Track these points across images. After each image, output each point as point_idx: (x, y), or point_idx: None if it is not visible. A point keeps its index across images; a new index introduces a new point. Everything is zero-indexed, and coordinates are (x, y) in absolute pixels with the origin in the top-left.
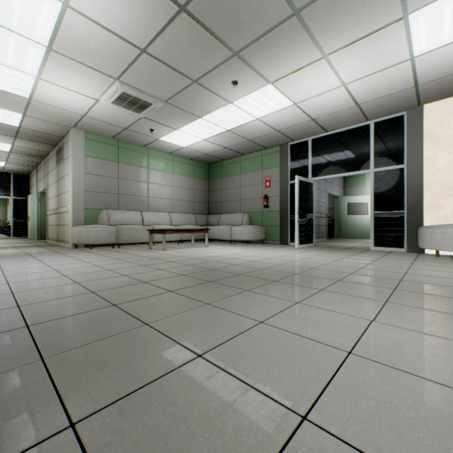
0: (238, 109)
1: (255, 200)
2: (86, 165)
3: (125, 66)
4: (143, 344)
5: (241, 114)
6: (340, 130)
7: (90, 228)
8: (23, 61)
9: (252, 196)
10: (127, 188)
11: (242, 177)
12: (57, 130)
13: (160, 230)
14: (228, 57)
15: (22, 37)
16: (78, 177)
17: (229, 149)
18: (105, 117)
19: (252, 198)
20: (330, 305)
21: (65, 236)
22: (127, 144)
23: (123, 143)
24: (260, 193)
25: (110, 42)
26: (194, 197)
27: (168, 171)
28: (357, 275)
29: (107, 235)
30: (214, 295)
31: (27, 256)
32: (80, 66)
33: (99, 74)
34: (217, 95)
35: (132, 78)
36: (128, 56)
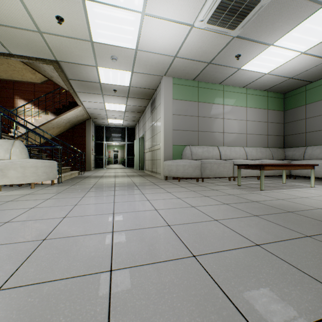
0: None
1: None
2: (173, 108)
3: None
4: None
5: None
6: None
7: (178, 162)
8: None
9: None
10: (204, 125)
11: None
12: (152, 83)
13: (257, 165)
14: None
15: None
16: (168, 118)
17: None
18: (193, 53)
19: None
20: None
21: (157, 169)
22: (204, 83)
23: (202, 83)
24: None
25: None
26: (267, 130)
27: (241, 105)
28: None
29: (192, 169)
30: None
31: (134, 188)
32: None
33: None
34: None
35: None
36: None
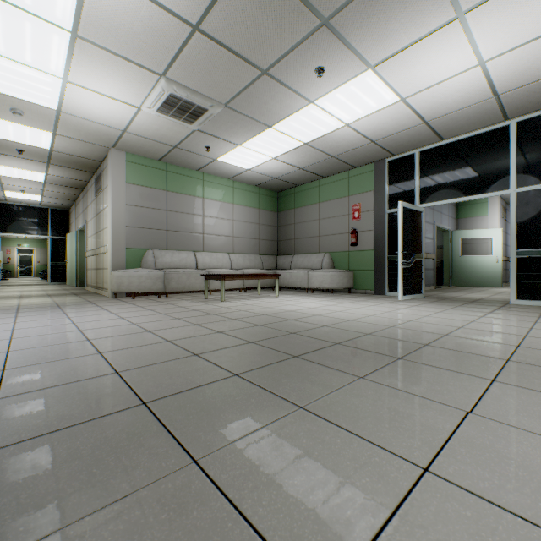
0: (322, 111)
1: (339, 236)
2: (128, 195)
3: (172, 55)
4: (184, 536)
5: (325, 119)
6: (462, 137)
7: (132, 272)
8: (45, 56)
9: (335, 231)
10: (177, 223)
11: (321, 206)
12: (94, 152)
13: (218, 275)
14: (314, 29)
15: (39, 19)
16: (119, 209)
17: (305, 171)
18: (149, 132)
19: (335, 234)
20: (539, 422)
21: (104, 283)
22: (177, 167)
23: (173, 166)
24: (346, 227)
25: (150, 17)
26: (259, 234)
27: (227, 201)
28: (531, 350)
29: (152, 281)
30: (309, 387)
31: (55, 308)
32: (114, 58)
33: (139, 70)
34: (294, 91)
35: (182, 73)
36: (175, 39)
